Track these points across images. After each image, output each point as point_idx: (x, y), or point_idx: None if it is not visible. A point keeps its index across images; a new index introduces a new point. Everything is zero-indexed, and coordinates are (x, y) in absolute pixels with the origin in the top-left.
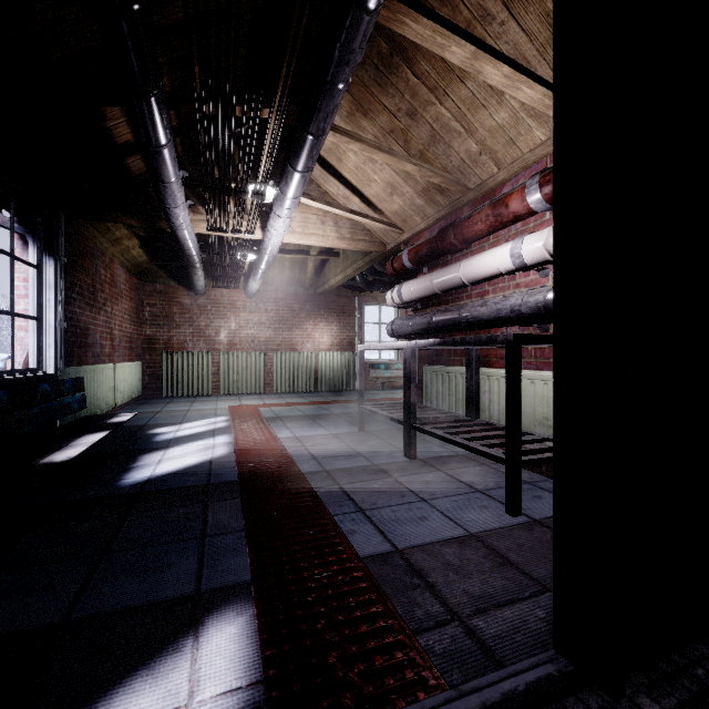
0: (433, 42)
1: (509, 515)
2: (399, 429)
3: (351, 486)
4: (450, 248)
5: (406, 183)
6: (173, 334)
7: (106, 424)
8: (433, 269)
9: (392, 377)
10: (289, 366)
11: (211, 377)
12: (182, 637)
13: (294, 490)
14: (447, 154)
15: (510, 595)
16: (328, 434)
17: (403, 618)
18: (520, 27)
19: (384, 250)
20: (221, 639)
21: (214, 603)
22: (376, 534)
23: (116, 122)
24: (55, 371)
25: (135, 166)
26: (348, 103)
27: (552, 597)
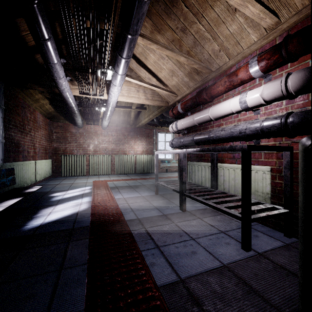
0: None
1: (243, 250)
2: (175, 193)
3: (152, 229)
4: (203, 101)
5: (179, 69)
6: (67, 146)
7: (23, 193)
8: (193, 114)
9: (171, 166)
10: (123, 161)
11: (85, 166)
12: None
13: (120, 232)
14: (201, 52)
15: None
16: (140, 196)
17: None
18: None
19: (168, 105)
20: None
21: None
22: (167, 266)
23: (27, 33)
24: None
25: (41, 60)
26: (150, 26)
27: None
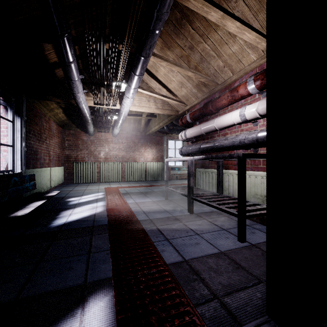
0: (202, 10)
1: (239, 242)
2: (185, 198)
3: (162, 227)
4: (209, 112)
5: (188, 81)
6: (78, 153)
7: (45, 197)
8: (201, 123)
9: (181, 174)
10: (133, 168)
11: (96, 174)
12: (75, 308)
13: (134, 229)
14: (208, 67)
15: (242, 285)
16: (151, 201)
17: (189, 297)
18: (244, 3)
19: (178, 114)
20: (95, 309)
21: (93, 289)
22: (174, 252)
23: (49, 52)
24: (21, 171)
25: (59, 74)
26: (160, 43)
27: (264, 286)
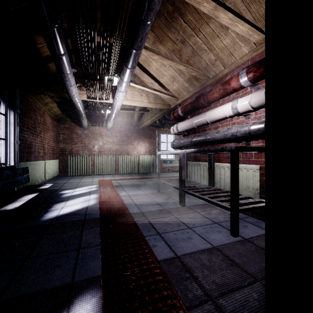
0: (195, 1)
1: (232, 236)
2: (176, 191)
3: (154, 220)
4: (201, 106)
5: (180, 76)
6: (73, 147)
7: (38, 189)
8: (192, 116)
9: (173, 166)
10: (126, 161)
11: (90, 166)
12: (60, 312)
13: (126, 222)
14: (199, 61)
15: (237, 284)
16: (143, 194)
17: (181, 299)
18: None
19: (169, 108)
20: None
21: (80, 289)
22: (166, 247)
23: (42, 45)
24: (14, 164)
25: (52, 68)
26: (152, 37)
27: (260, 285)
